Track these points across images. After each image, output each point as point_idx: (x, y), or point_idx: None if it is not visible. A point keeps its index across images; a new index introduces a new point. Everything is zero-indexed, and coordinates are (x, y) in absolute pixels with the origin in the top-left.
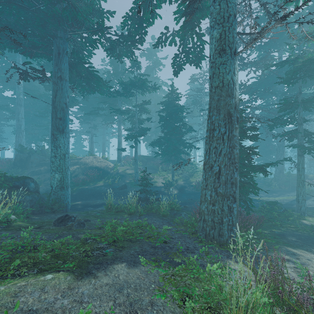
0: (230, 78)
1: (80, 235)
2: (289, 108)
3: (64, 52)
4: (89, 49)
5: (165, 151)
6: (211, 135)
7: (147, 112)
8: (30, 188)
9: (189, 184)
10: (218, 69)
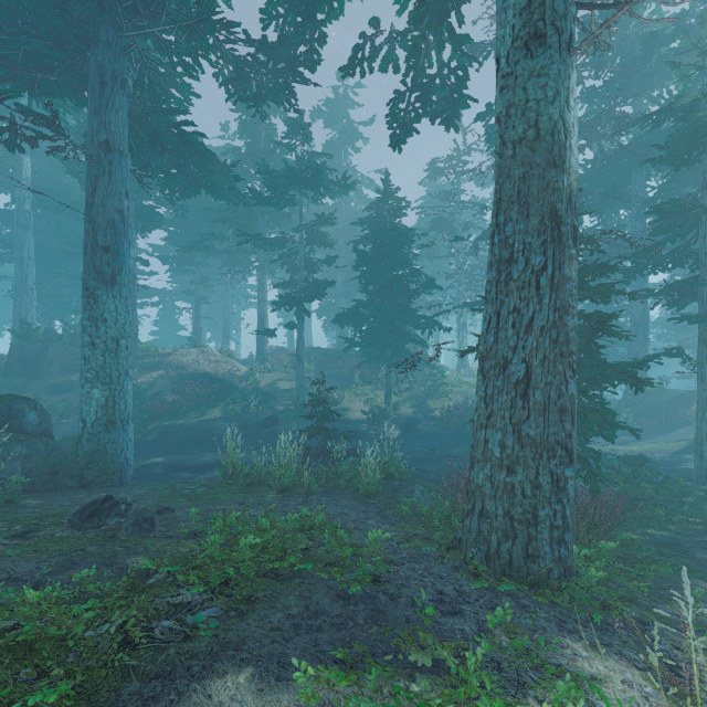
0: (558, 116)
1: (132, 560)
2: (678, 224)
3: (115, 82)
4: (184, 82)
5: (369, 337)
6: (503, 277)
7: (328, 243)
8: (26, 424)
9: (427, 414)
10: (523, 91)
